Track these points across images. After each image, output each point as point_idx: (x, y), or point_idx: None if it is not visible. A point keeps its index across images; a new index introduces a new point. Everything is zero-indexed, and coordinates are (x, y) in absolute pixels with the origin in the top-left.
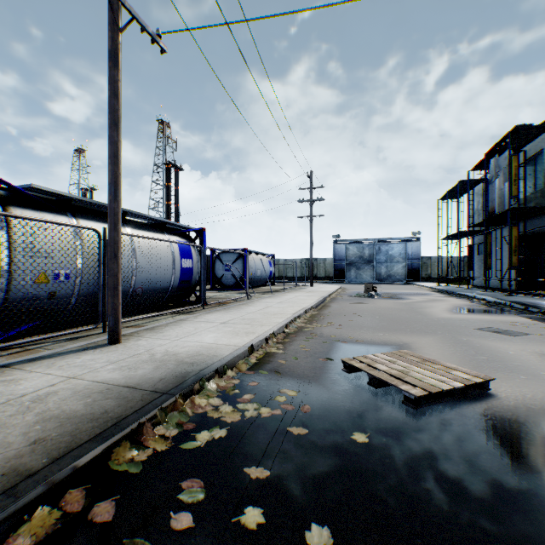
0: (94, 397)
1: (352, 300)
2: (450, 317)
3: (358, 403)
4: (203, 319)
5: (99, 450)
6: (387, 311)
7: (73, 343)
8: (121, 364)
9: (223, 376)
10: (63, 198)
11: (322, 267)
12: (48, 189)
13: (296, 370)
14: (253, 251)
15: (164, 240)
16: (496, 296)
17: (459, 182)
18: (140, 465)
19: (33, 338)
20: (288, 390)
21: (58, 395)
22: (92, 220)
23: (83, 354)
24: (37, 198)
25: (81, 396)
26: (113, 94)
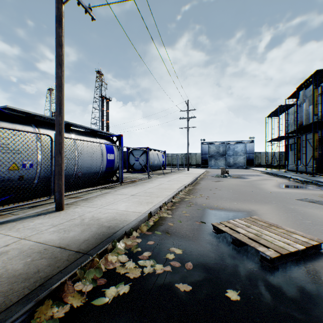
0: (34, 256)
1: (213, 179)
2: (278, 191)
3: (226, 260)
4: (119, 192)
5: (23, 312)
6: (236, 186)
7: (32, 210)
8: (59, 227)
9: (130, 236)
10: (29, 115)
11: (194, 158)
12: (19, 109)
13: (181, 231)
14: (152, 149)
15: (95, 142)
16: (304, 177)
17: (279, 106)
18: (57, 322)
19: (5, 207)
20: (175, 248)
21: (8, 254)
22: (48, 129)
23: (36, 219)
24: (11, 115)
25: (24, 255)
26: (58, 44)
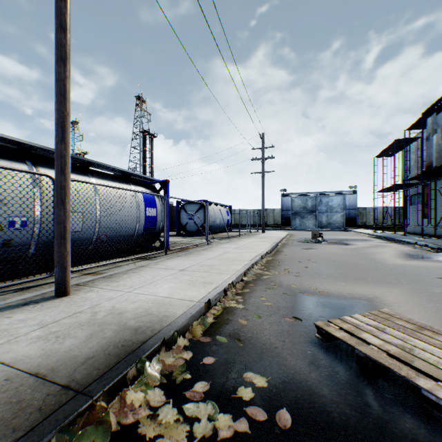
0: None
1: (301, 245)
2: (404, 263)
3: (356, 404)
4: (163, 266)
5: None
6: (338, 257)
7: (19, 295)
8: (51, 329)
9: (172, 347)
10: (23, 147)
11: (271, 216)
12: (3, 135)
13: (261, 336)
14: (213, 202)
15: (126, 189)
16: (436, 243)
17: (394, 141)
18: None
19: None
20: (254, 374)
21: None
22: (54, 169)
23: (18, 311)
24: None
25: None
26: (60, 27)
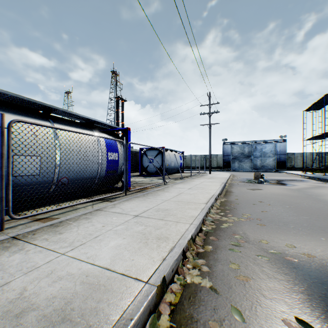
0: None
1: (246, 185)
2: None
3: None
4: (118, 209)
5: None
6: (289, 198)
7: None
8: None
9: None
10: None
11: (215, 160)
12: None
13: None
14: (169, 149)
15: (84, 133)
16: None
17: (324, 95)
18: None
19: None
20: None
21: None
22: (9, 112)
23: None
24: None
25: None
26: None
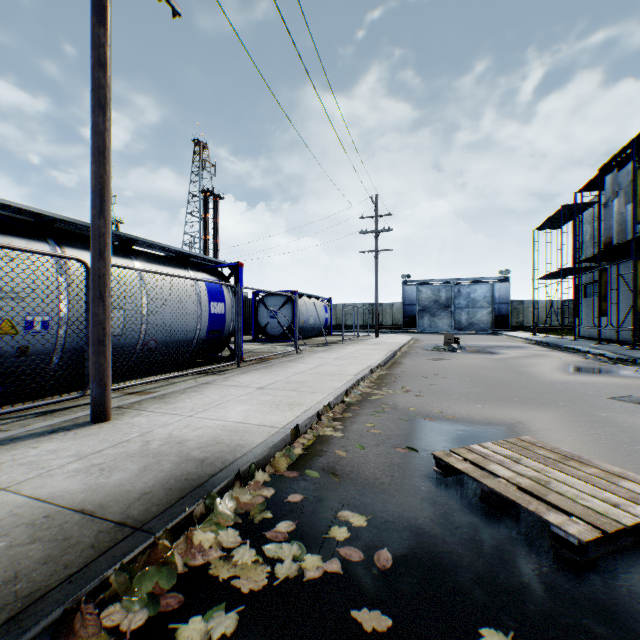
0: (15, 535)
1: (429, 354)
2: (567, 379)
3: (472, 544)
4: (234, 382)
5: None
6: (478, 370)
7: (43, 420)
8: (92, 461)
9: (248, 483)
10: (43, 219)
11: (388, 314)
12: (18, 204)
13: (363, 470)
14: (304, 294)
15: (184, 277)
16: (616, 351)
17: (562, 207)
18: None
19: None
20: (351, 512)
21: None
22: (85, 250)
23: (45, 441)
24: (0, 217)
25: None
26: (98, 63)
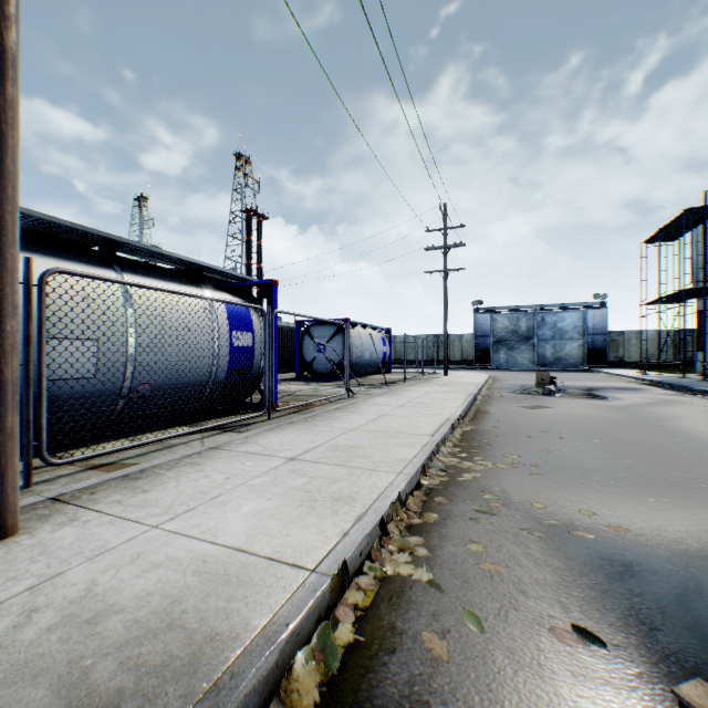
0: None
1: (519, 399)
2: None
3: None
4: (255, 447)
5: None
6: (601, 425)
7: None
8: None
9: None
10: None
11: (457, 347)
12: None
13: None
14: (358, 323)
15: (185, 293)
16: None
17: (683, 212)
18: None
19: None
20: None
21: None
22: (35, 253)
23: None
24: None
25: None
26: None
